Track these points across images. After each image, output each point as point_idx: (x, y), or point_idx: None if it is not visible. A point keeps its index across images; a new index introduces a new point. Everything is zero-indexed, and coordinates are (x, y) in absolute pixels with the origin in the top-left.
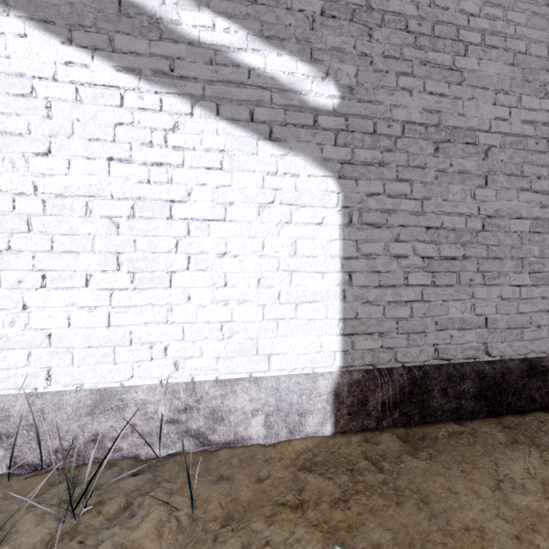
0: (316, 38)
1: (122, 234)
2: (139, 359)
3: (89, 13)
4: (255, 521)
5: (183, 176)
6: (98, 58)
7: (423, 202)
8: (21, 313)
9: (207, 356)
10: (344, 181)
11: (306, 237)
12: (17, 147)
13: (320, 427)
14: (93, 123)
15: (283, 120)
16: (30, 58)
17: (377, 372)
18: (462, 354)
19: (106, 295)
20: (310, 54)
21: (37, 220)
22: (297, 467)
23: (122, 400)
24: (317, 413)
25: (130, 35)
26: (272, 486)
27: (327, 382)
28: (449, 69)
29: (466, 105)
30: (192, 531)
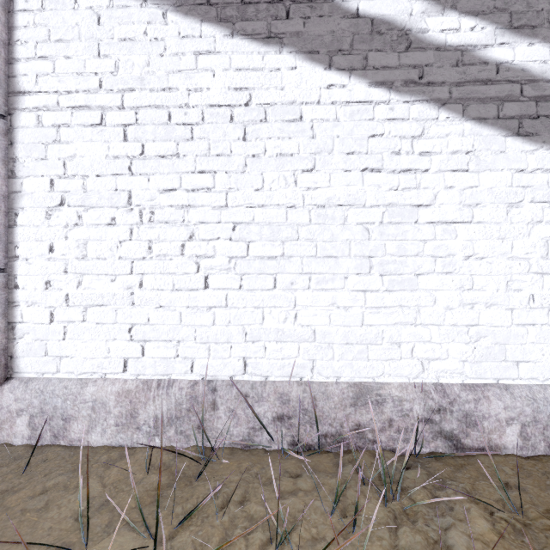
0: None
1: (374, 239)
2: (389, 358)
3: (346, 37)
4: None
5: (429, 180)
6: (353, 78)
7: None
8: (291, 311)
9: (453, 359)
10: None
11: None
12: (289, 166)
13: None
14: (349, 138)
15: (534, 113)
16: (298, 87)
17: None
18: None
19: (360, 296)
20: None
21: (304, 229)
22: None
23: (379, 395)
24: None
25: (381, 51)
26: None
27: None
28: None
29: None
30: (533, 536)
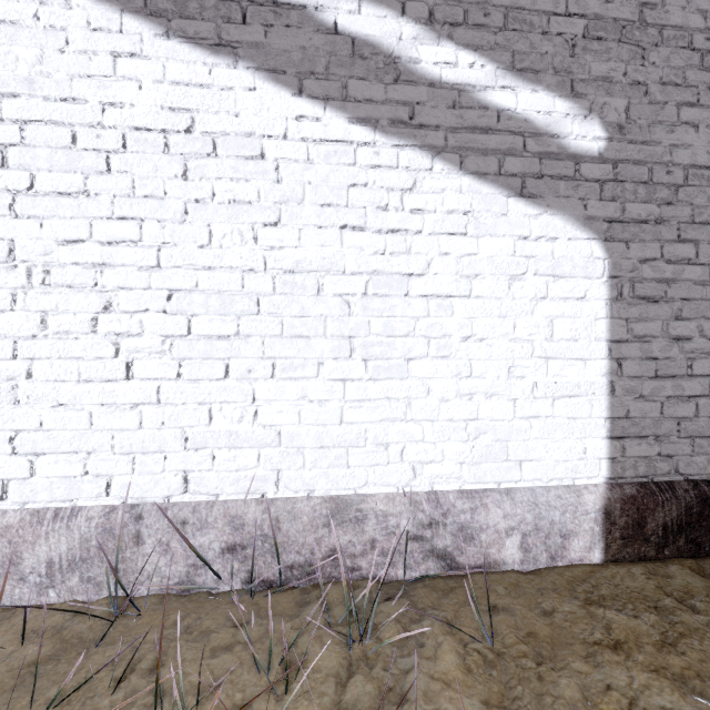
0: (577, 66)
1: (355, 315)
2: (374, 463)
3: (320, 57)
4: (573, 661)
5: (422, 244)
6: (330, 110)
7: None
8: (249, 407)
9: (449, 461)
10: (611, 244)
11: (565, 315)
12: (246, 218)
13: (587, 553)
14: (324, 186)
15: (538, 171)
16: (259, 115)
17: (655, 486)
18: None
19: (339, 387)
20: (569, 87)
21: (266, 300)
22: (582, 601)
23: (360, 510)
24: (583, 535)
25: (364, 80)
26: (568, 621)
27: (594, 496)
28: None
29: None
30: (504, 667)
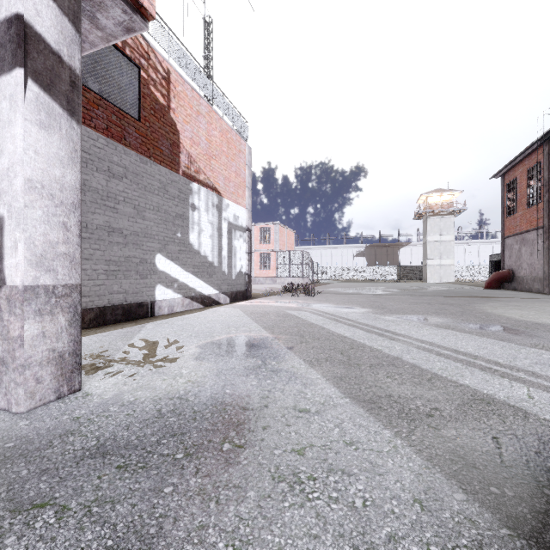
0: None
1: None
2: None
3: None
4: None
5: None
6: None
7: (104, 251)
8: None
9: None
10: None
11: None
12: None
13: None
14: None
15: None
16: None
17: (88, 309)
18: (118, 302)
19: None
20: None
21: None
22: None
23: None
24: None
25: None
26: None
27: None
28: (113, 208)
29: (119, 220)
30: None
